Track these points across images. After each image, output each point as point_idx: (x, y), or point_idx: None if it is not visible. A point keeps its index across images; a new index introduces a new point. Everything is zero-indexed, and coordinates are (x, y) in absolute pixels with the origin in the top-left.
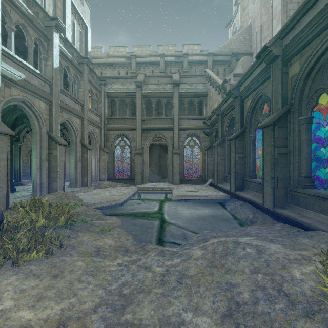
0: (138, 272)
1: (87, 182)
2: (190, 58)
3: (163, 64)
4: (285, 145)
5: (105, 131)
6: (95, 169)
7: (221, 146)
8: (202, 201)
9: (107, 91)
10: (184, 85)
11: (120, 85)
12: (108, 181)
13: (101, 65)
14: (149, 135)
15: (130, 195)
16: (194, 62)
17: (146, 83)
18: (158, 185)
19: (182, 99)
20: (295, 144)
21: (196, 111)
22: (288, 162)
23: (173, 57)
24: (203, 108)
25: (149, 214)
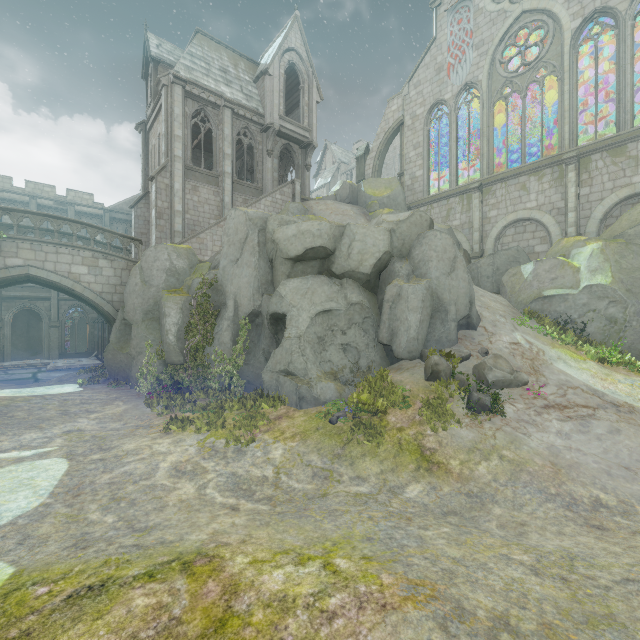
0: (27, 385)
1: None
2: (79, 208)
3: (35, 207)
4: None
5: None
6: None
7: None
8: (77, 369)
9: None
10: None
11: None
12: None
13: None
14: (14, 304)
15: None
16: (85, 214)
17: None
18: (29, 362)
19: None
20: None
21: None
22: None
23: (52, 201)
24: None
25: (24, 378)
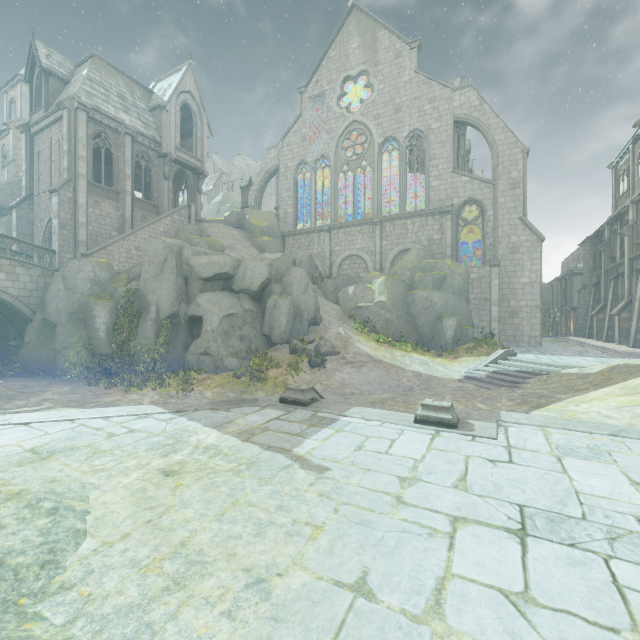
0: None
1: None
2: None
3: None
4: (4, 333)
5: None
6: None
7: None
8: None
9: None
10: None
11: None
12: None
13: None
14: None
15: None
16: None
17: None
18: None
19: None
20: (8, 333)
21: None
22: (5, 341)
23: None
24: None
25: None
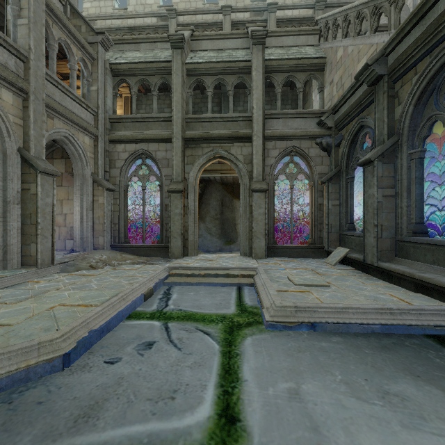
0: None
1: (37, 255)
2: (281, 14)
3: (228, 26)
4: None
5: (107, 146)
6: (80, 224)
7: (387, 162)
8: (373, 331)
9: (112, 61)
10: (273, 50)
11: (141, 53)
12: (112, 250)
13: (113, 32)
14: (199, 152)
15: (135, 299)
16: (288, 22)
17: (195, 50)
18: (219, 261)
19: (270, 77)
20: None
21: (300, 101)
22: None
23: (248, 13)
24: (308, 105)
25: None
